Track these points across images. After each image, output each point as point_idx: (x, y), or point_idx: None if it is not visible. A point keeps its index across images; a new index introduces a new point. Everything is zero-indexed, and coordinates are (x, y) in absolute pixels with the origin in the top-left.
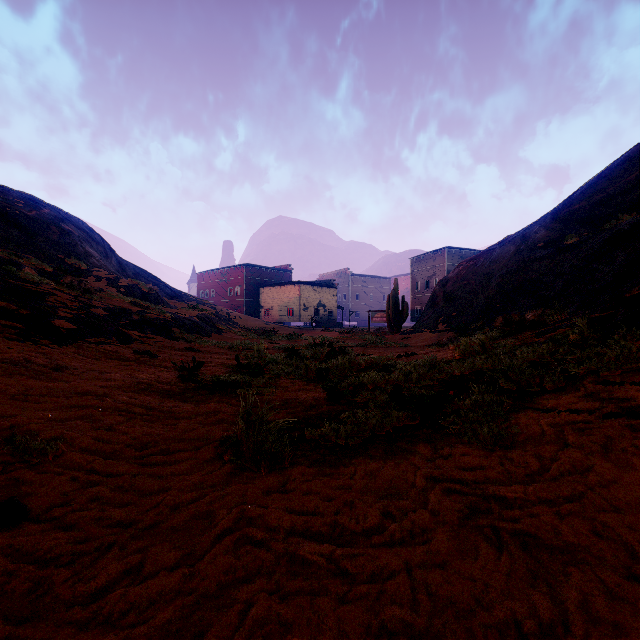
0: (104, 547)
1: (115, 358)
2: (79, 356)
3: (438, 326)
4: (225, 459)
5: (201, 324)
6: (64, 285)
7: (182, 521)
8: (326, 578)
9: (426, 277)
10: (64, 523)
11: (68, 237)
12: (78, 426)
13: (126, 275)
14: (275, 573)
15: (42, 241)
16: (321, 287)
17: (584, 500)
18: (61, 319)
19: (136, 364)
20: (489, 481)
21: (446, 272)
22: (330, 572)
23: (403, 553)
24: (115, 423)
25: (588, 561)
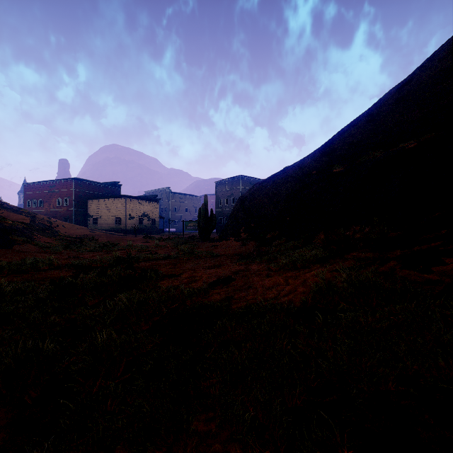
0: None
1: None
2: None
3: (241, 235)
4: None
5: None
6: None
7: None
8: None
9: (226, 196)
10: None
11: None
12: None
13: None
14: None
15: None
16: (145, 201)
17: None
18: None
19: None
20: None
21: (240, 193)
22: None
23: None
24: None
25: None
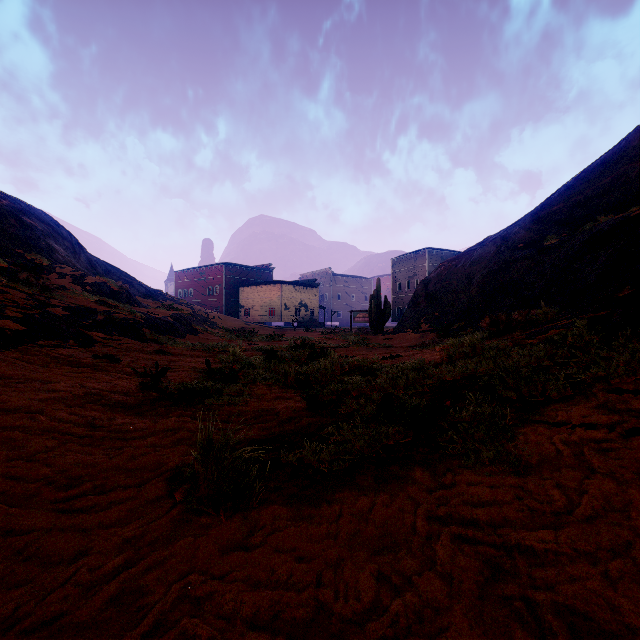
0: None
1: (67, 364)
2: (21, 362)
3: (421, 326)
4: (176, 498)
5: (175, 324)
6: (19, 282)
7: (95, 611)
8: None
9: (407, 277)
10: None
11: (29, 231)
12: None
13: (96, 273)
14: None
15: None
16: (303, 287)
17: (635, 554)
18: (8, 319)
19: (91, 370)
20: (507, 523)
21: (427, 272)
22: None
23: None
24: (41, 450)
25: None
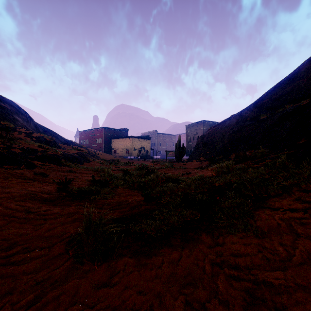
0: None
1: (19, 177)
2: None
3: (200, 158)
4: (70, 254)
5: (78, 157)
6: None
7: None
8: None
9: (193, 134)
10: None
11: (3, 110)
12: None
13: (39, 131)
14: None
15: None
16: (142, 139)
17: None
18: None
19: (32, 181)
20: (255, 266)
21: (203, 132)
22: None
23: None
24: None
25: None
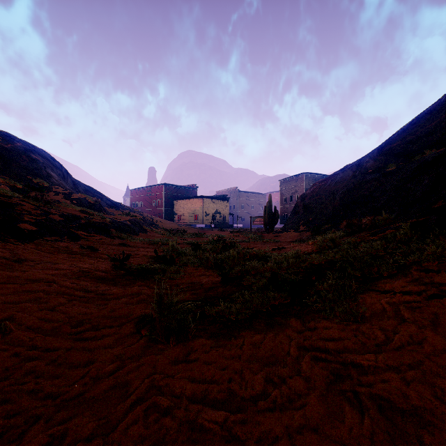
0: (32, 419)
1: (65, 252)
2: (37, 251)
3: (299, 227)
4: (142, 333)
5: (132, 226)
6: (30, 198)
7: (102, 391)
8: (220, 445)
9: (290, 193)
10: (0, 397)
11: (35, 163)
12: (27, 308)
13: (78, 191)
14: (177, 441)
15: (15, 166)
16: (218, 200)
17: (423, 367)
18: (26, 223)
19: (80, 256)
20: (347, 350)
21: (304, 190)
22: (224, 439)
23: (284, 418)
24: (58, 304)
25: (434, 424)
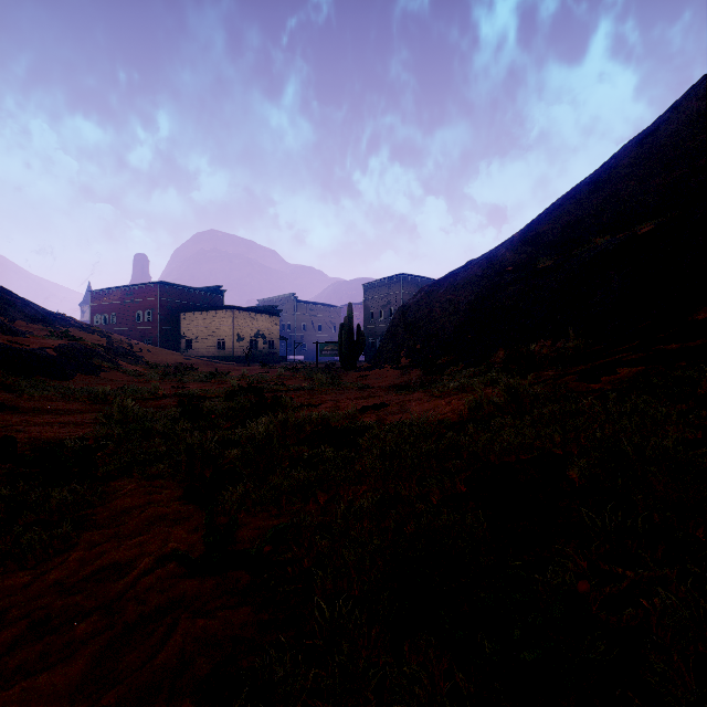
0: None
1: None
2: None
3: (401, 361)
4: None
5: (58, 360)
6: None
7: None
8: None
9: (380, 306)
10: None
11: None
12: None
13: None
14: None
15: None
16: (260, 314)
17: None
18: None
19: None
20: None
21: (402, 301)
22: None
23: None
24: None
25: None
